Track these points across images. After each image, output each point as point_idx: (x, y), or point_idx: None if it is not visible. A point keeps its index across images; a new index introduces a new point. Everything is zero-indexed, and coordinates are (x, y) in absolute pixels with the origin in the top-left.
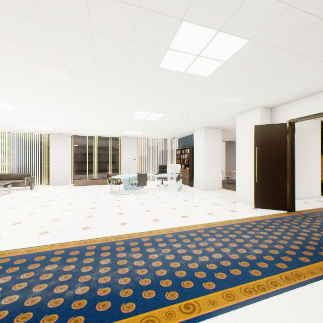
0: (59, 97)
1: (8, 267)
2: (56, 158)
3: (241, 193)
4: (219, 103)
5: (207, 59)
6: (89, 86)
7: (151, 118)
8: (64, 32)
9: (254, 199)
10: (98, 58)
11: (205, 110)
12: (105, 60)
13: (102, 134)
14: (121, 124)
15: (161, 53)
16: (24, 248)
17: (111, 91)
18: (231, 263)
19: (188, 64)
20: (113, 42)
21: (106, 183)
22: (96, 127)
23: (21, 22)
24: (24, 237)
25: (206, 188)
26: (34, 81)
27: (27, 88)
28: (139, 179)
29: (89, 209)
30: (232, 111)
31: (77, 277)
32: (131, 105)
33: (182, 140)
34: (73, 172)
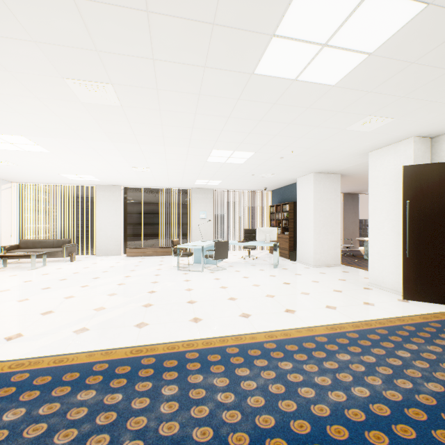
0: (104, 132)
1: (24, 389)
2: (104, 218)
3: (379, 273)
4: (344, 132)
5: (339, 51)
6: (145, 111)
7: (234, 160)
8: (105, 17)
9: (402, 284)
10: (159, 63)
11: (319, 145)
12: (169, 65)
13: (164, 185)
14: (191, 170)
15: (261, 44)
16: (52, 356)
17: (178, 118)
18: (390, 410)
19: (304, 64)
20: (182, 30)
21: (170, 253)
22: (156, 176)
23: (40, 3)
24: (54, 336)
25: (317, 264)
26: (68, 108)
27: (60, 119)
28: (217, 249)
29: (146, 293)
30: (364, 144)
31: (125, 420)
32: (207, 140)
33: (278, 191)
34: (126, 238)
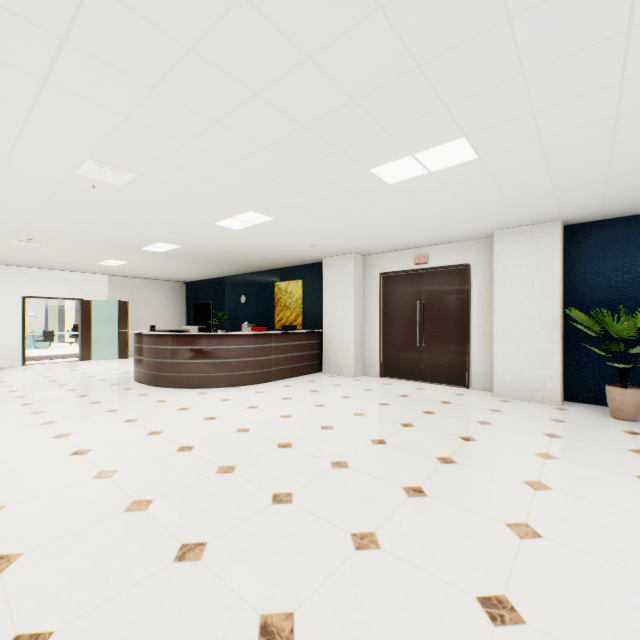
0: None
1: None
2: None
3: None
4: None
5: None
6: None
7: None
8: None
9: None
10: None
11: None
12: None
13: None
14: None
15: None
16: None
17: None
18: None
19: None
20: None
21: None
22: None
23: None
24: None
25: None
26: None
27: None
28: (46, 336)
29: None
30: None
31: None
32: None
33: None
34: None
